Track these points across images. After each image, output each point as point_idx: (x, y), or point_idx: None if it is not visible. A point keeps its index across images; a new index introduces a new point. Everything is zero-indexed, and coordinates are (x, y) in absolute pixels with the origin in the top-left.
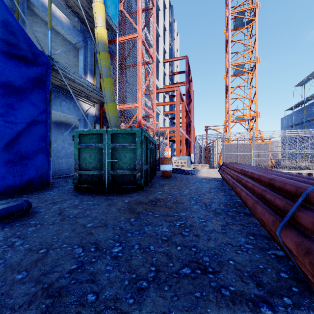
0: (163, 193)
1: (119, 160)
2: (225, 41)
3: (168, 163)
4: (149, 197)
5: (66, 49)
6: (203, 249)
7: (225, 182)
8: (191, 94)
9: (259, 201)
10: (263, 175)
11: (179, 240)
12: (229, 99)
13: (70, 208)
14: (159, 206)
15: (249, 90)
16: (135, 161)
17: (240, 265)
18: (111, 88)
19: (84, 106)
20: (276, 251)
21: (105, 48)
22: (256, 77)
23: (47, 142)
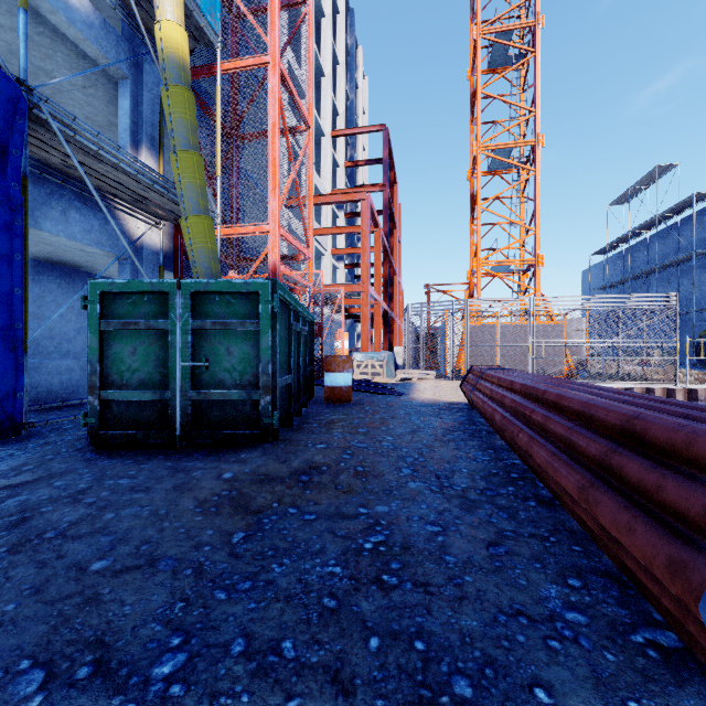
0: (328, 448)
1: (215, 363)
2: (471, 97)
3: (343, 368)
4: (292, 462)
5: (87, 82)
6: (448, 644)
7: (477, 414)
8: (394, 212)
9: (598, 481)
10: (599, 405)
11: (375, 609)
12: (479, 225)
13: (58, 505)
14: (317, 487)
15: (521, 206)
16: (257, 364)
17: (571, 705)
18: (199, 178)
19: (131, 225)
20: (655, 631)
21: (182, 76)
22: (536, 179)
23: (13, 314)
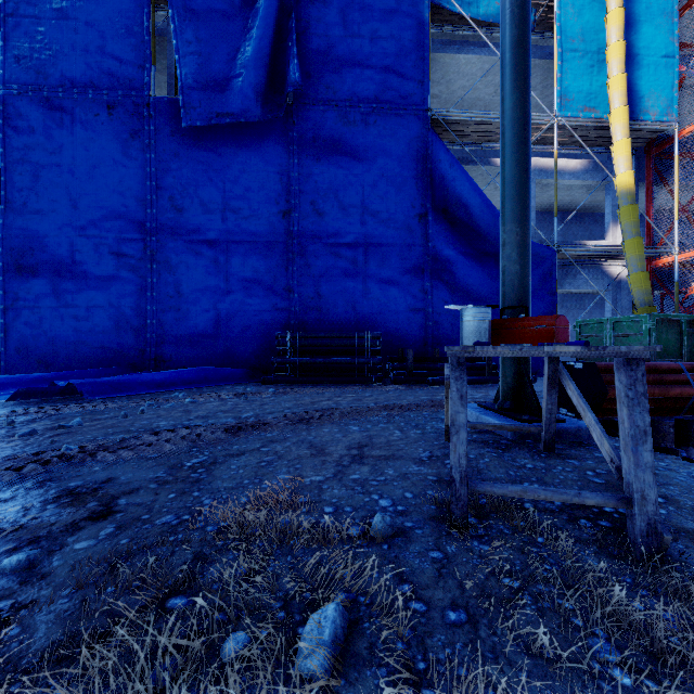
0: None
1: None
2: None
3: None
4: None
5: (588, 189)
6: None
7: None
8: None
9: None
10: None
11: None
12: None
13: None
14: None
15: None
16: None
17: None
18: (637, 251)
19: (612, 269)
20: None
21: (628, 199)
22: None
23: None
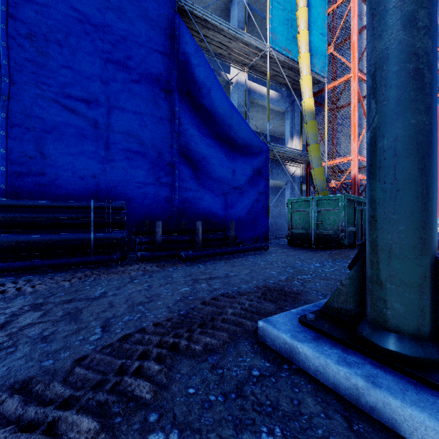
0: None
1: (324, 222)
2: None
3: None
4: (349, 253)
5: (274, 116)
6: None
7: None
8: None
9: None
10: None
11: None
12: None
13: (289, 252)
14: None
15: None
16: (338, 223)
17: None
18: (318, 153)
19: (290, 169)
20: None
21: (311, 116)
22: None
23: (267, 208)
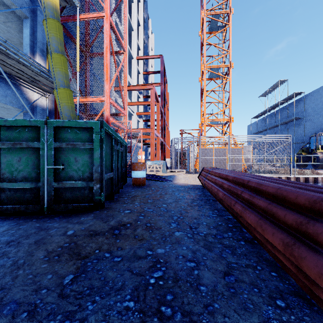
0: (131, 213)
1: (68, 166)
2: (201, 44)
3: (141, 168)
4: (110, 222)
5: (6, 19)
6: None
7: (206, 190)
8: (166, 96)
9: (298, 241)
10: (289, 190)
11: None
12: (204, 102)
13: None
14: (123, 238)
15: (223, 94)
16: (92, 167)
17: None
18: (64, 69)
19: (30, 95)
20: None
21: (55, 14)
22: (230, 82)
23: None
